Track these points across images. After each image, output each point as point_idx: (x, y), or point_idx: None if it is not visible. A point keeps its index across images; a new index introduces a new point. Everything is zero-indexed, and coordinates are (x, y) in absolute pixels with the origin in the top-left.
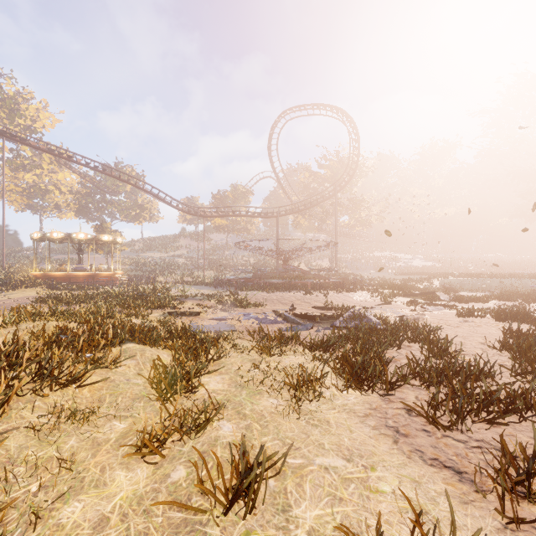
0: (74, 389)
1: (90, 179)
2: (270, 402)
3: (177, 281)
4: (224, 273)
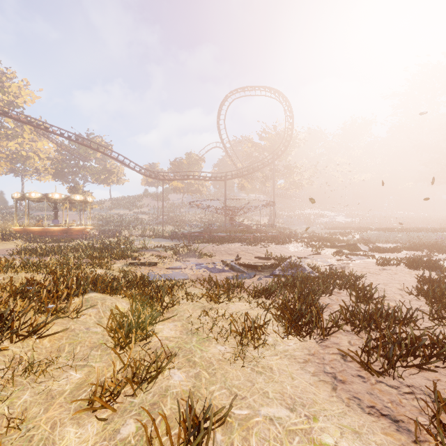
0: (35, 340)
1: (65, 147)
2: (217, 349)
3: (139, 235)
4: (180, 227)
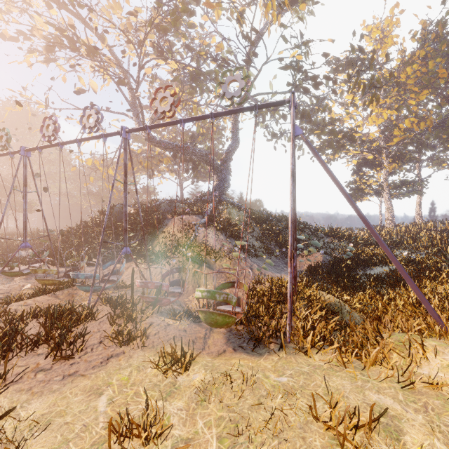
0: None
1: None
2: None
3: None
4: None
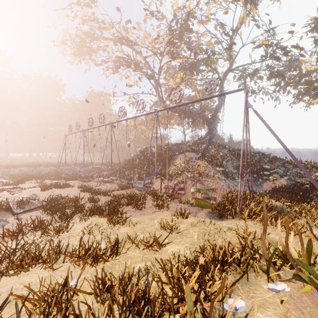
0: None
1: None
2: (123, 230)
3: None
4: None
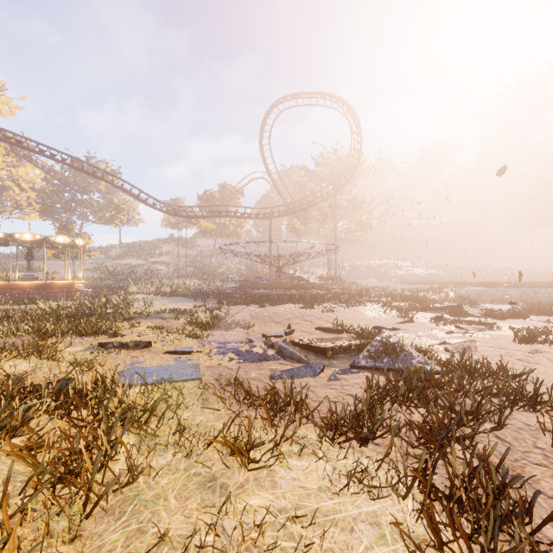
0: None
1: (54, 174)
2: None
3: (151, 292)
4: (210, 282)
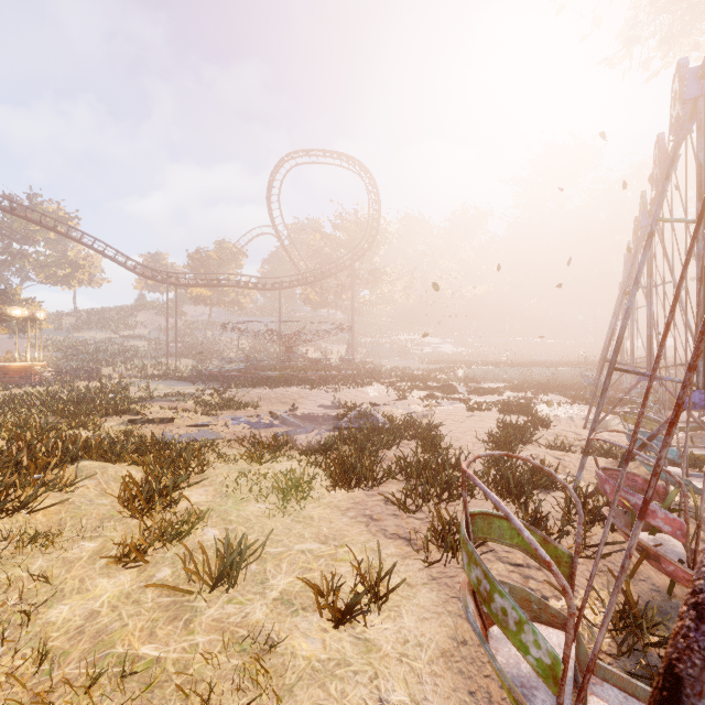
0: (25, 515)
1: None
2: (257, 507)
3: (135, 375)
4: (205, 362)
